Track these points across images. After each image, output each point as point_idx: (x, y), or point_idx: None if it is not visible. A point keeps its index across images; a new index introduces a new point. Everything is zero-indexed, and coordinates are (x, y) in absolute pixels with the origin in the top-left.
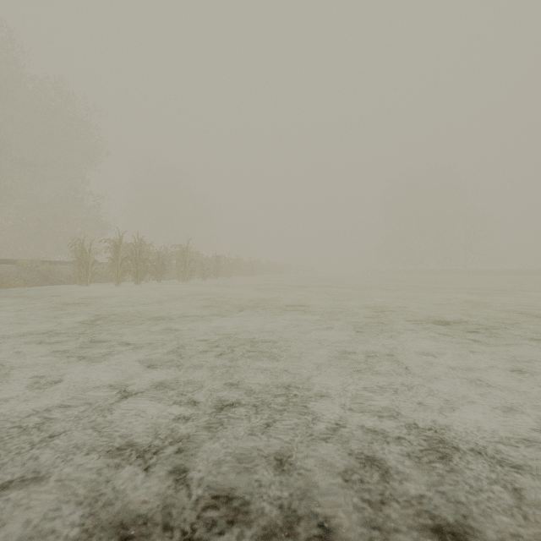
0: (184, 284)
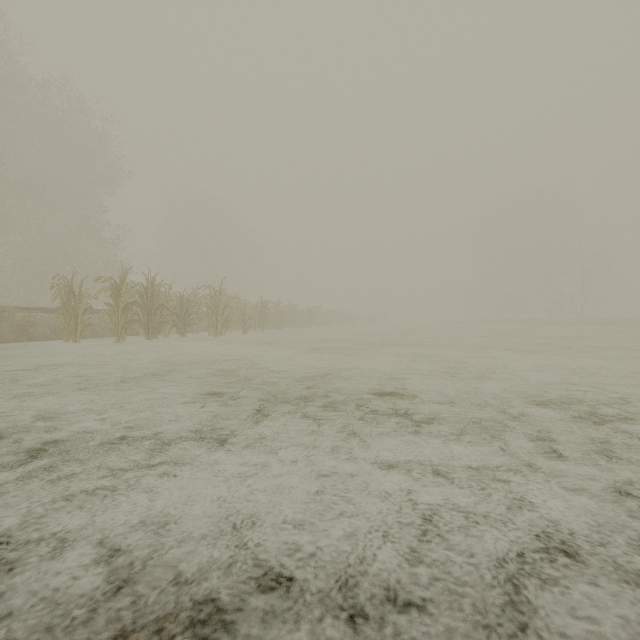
0: (216, 339)
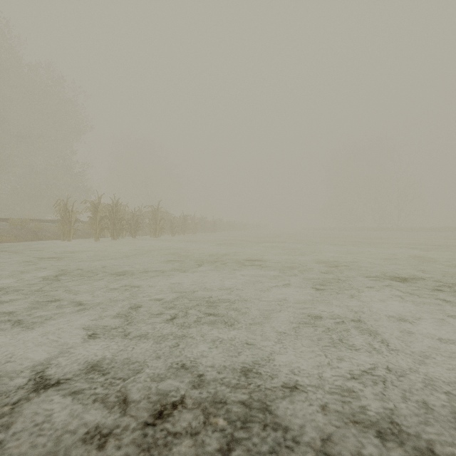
0: (155, 239)
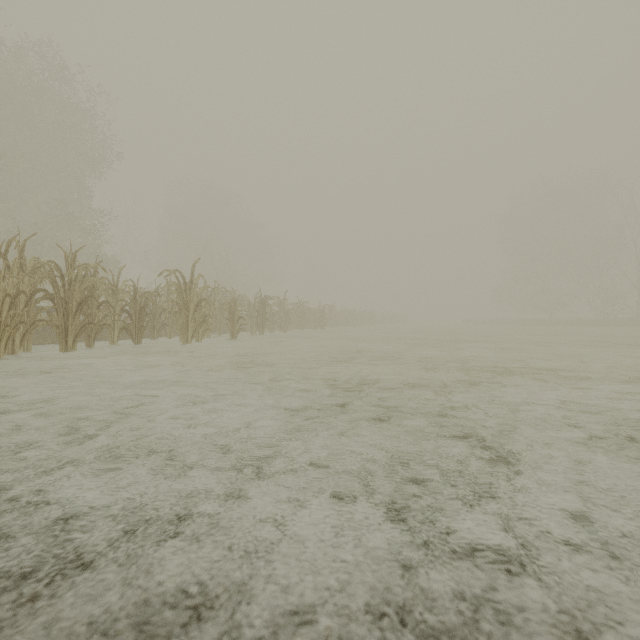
0: (186, 348)
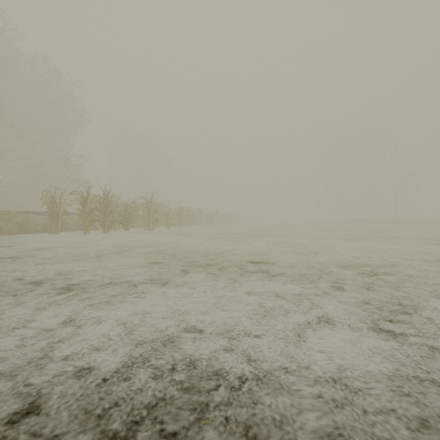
0: (149, 232)
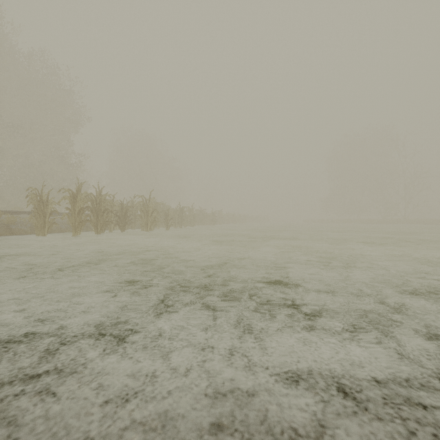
0: (147, 233)
